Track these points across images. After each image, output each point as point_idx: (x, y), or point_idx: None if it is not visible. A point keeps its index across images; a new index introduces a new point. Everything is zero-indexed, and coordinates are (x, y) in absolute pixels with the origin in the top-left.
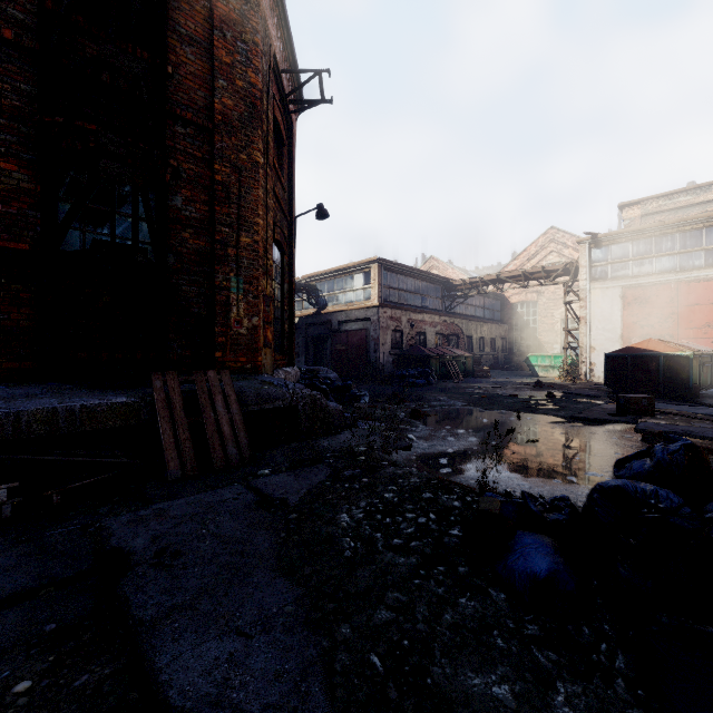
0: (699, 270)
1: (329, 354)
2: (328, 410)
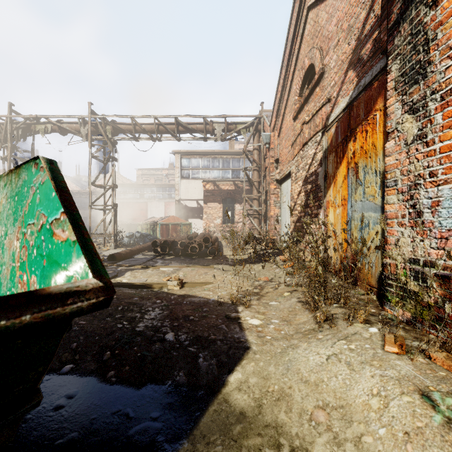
0: (138, 199)
1: None
2: None
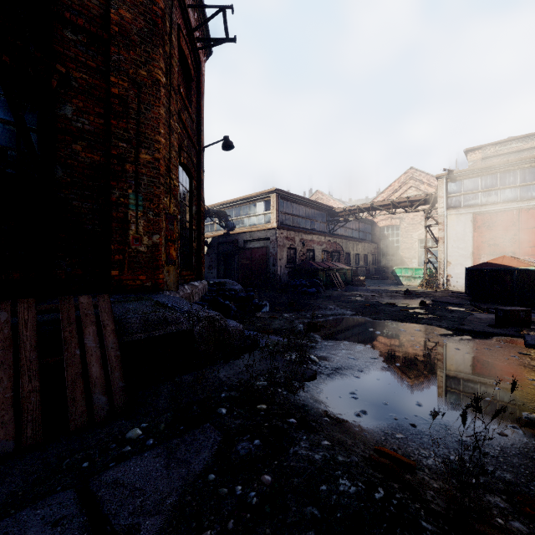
0: None
1: (236, 267)
2: (227, 331)
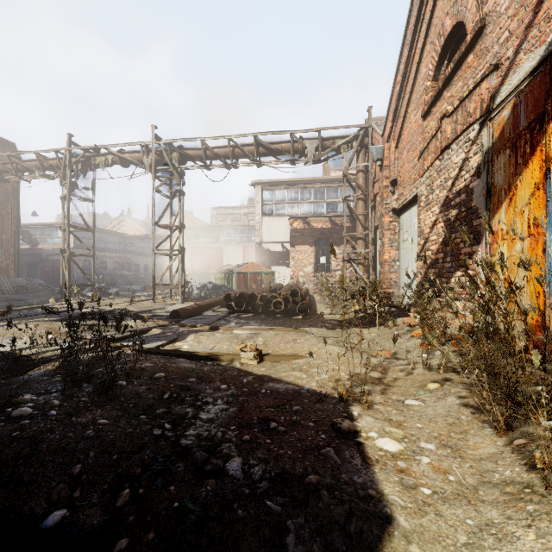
0: (212, 244)
1: (40, 273)
2: (38, 288)
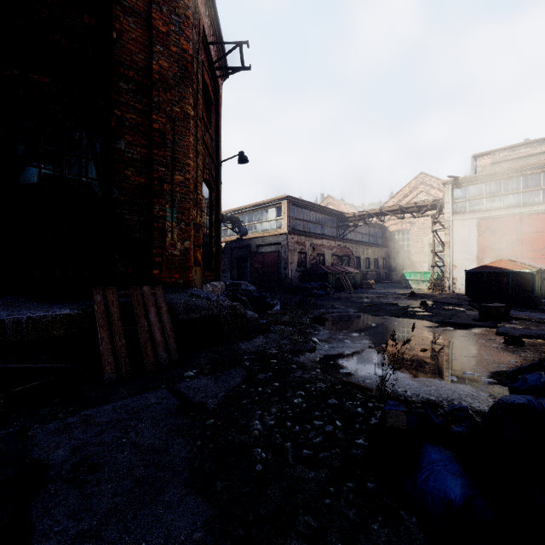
0: (538, 205)
1: (249, 271)
2: (246, 318)
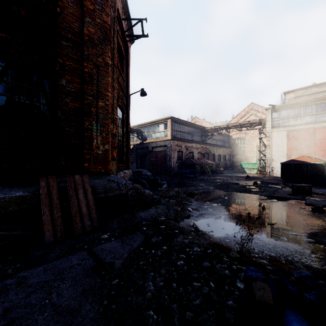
0: (324, 122)
1: (147, 162)
2: (144, 195)
